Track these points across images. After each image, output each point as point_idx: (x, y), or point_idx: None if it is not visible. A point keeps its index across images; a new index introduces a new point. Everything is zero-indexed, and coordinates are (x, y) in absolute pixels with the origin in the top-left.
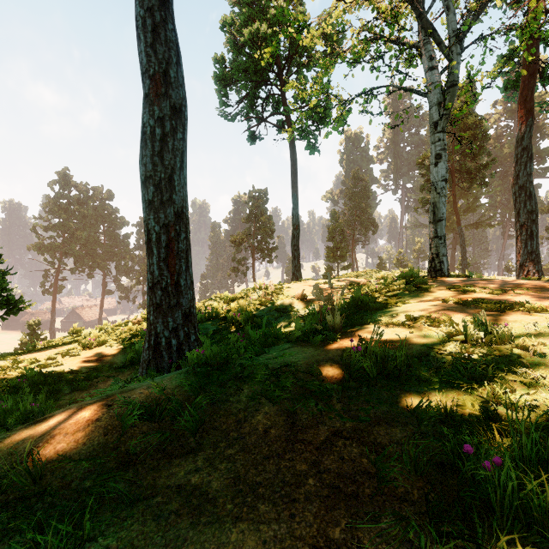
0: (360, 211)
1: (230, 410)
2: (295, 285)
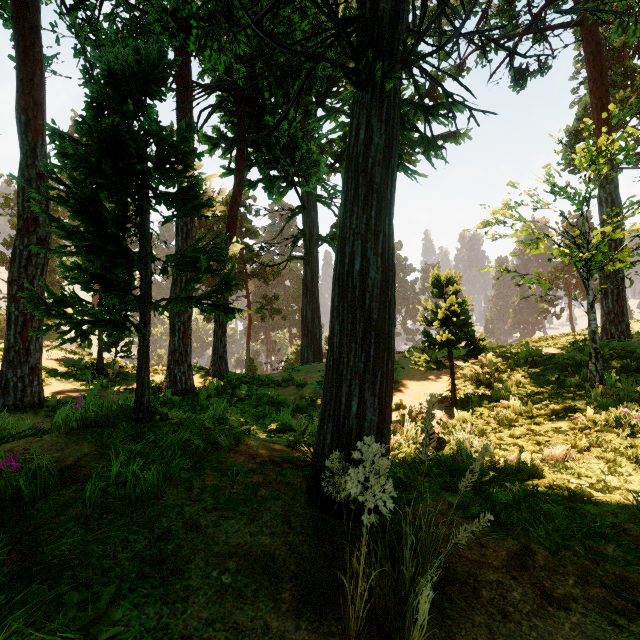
0: None
1: None
2: None
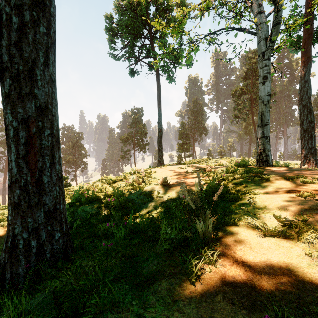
0: (198, 122)
1: None
2: (160, 170)
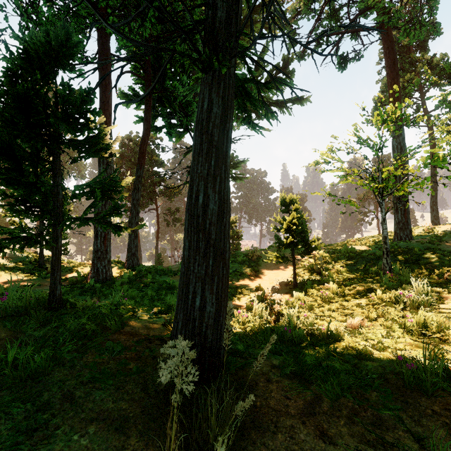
0: None
1: (450, 241)
2: (442, 226)
